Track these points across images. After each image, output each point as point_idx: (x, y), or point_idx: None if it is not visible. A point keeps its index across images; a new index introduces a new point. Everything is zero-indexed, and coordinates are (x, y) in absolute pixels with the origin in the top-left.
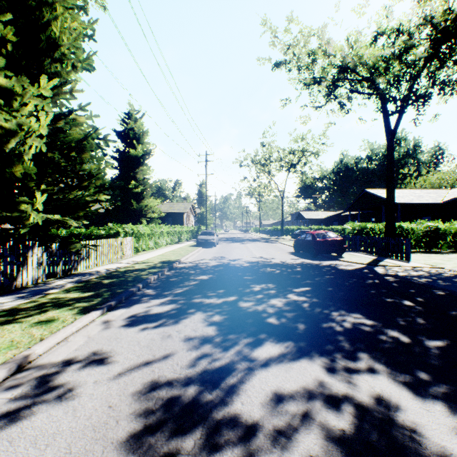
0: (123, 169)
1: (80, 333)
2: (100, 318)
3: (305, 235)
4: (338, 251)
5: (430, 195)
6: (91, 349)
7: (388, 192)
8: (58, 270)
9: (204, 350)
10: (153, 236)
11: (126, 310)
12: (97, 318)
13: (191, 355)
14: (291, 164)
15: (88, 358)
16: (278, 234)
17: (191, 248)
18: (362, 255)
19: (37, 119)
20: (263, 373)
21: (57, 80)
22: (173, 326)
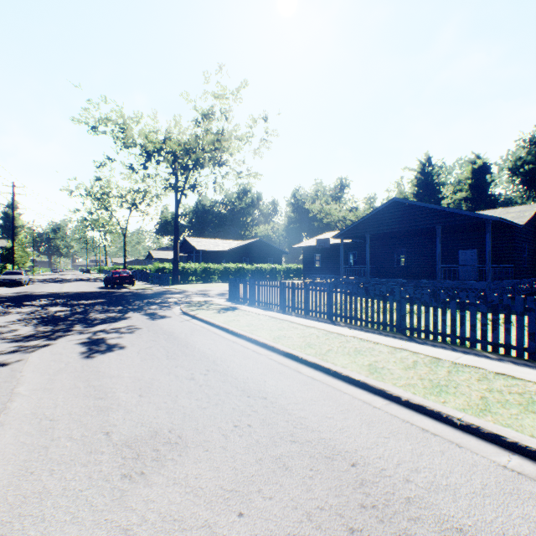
0: None
1: None
2: None
3: (110, 273)
4: (129, 283)
5: (226, 245)
6: None
7: (174, 244)
8: None
9: None
10: None
11: None
12: None
13: None
14: (134, 203)
15: None
16: None
17: None
18: (149, 286)
19: None
20: (20, 309)
21: None
22: None
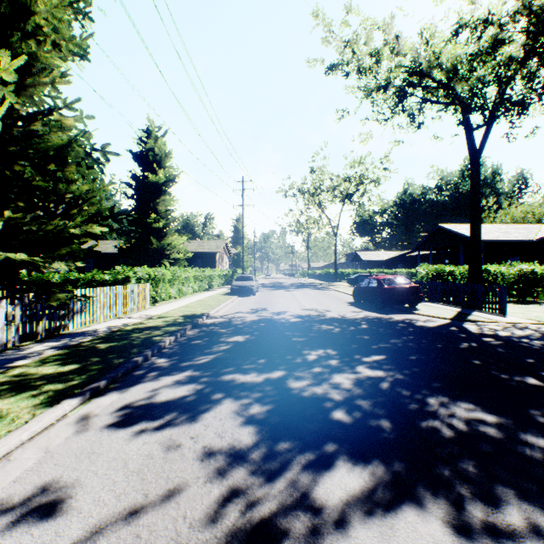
0: (141, 199)
1: (35, 443)
2: (76, 411)
3: (369, 280)
4: (412, 302)
5: (520, 231)
6: (40, 479)
7: (472, 226)
8: (39, 330)
9: (234, 481)
10: (175, 282)
11: (119, 396)
12: (72, 411)
13: (211, 493)
14: (347, 194)
15: (28, 503)
16: (331, 279)
17: (224, 297)
18: (441, 307)
19: (3, 119)
20: (340, 541)
21: (24, 58)
22: (187, 427)
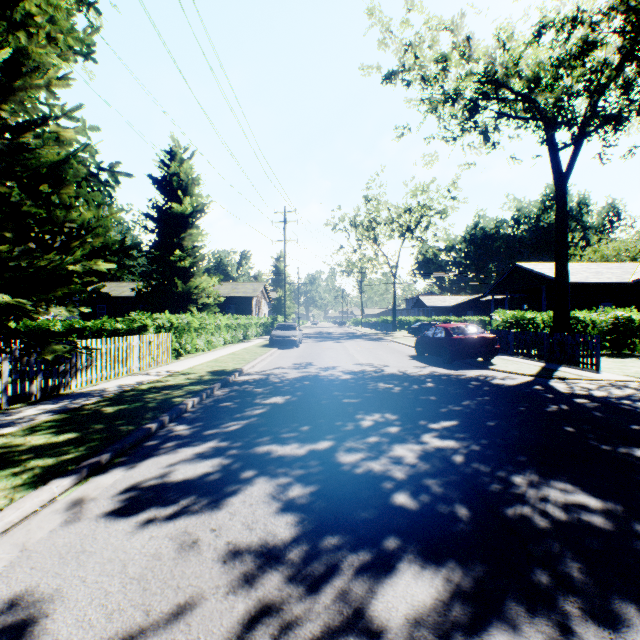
0: (164, 233)
1: (9, 538)
2: (68, 494)
3: (435, 330)
4: (487, 355)
5: (613, 271)
6: (9, 590)
7: (557, 265)
8: (34, 390)
9: (265, 591)
10: (203, 332)
11: (124, 474)
12: (62, 494)
13: (234, 610)
14: (407, 228)
15: None
16: (389, 328)
17: (261, 350)
18: (522, 361)
19: None
20: None
21: (8, 51)
22: (208, 516)
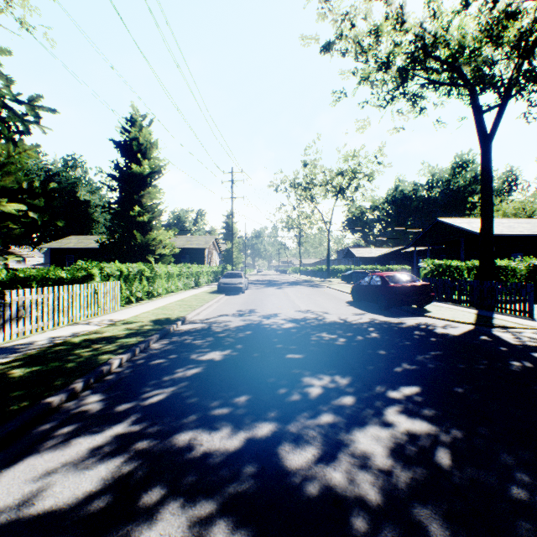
0: (125, 191)
1: None
2: None
3: (371, 278)
4: (422, 302)
5: (523, 225)
6: None
7: (483, 218)
8: None
9: None
10: (155, 279)
11: None
12: None
13: None
14: (340, 189)
15: None
16: (324, 276)
17: (209, 296)
18: (454, 308)
19: None
20: None
21: None
22: None
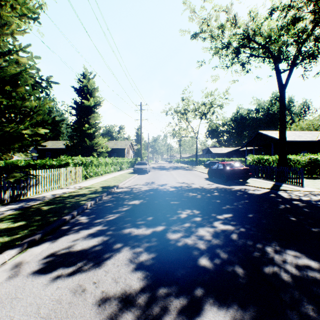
0: (80, 116)
1: None
2: (13, 259)
3: (218, 165)
4: (245, 178)
5: (307, 135)
6: None
7: (280, 132)
8: (6, 197)
9: None
10: (99, 166)
11: (48, 246)
12: (10, 259)
13: None
14: (203, 113)
15: None
16: (194, 164)
17: (129, 175)
18: (262, 181)
19: None
20: None
21: None
22: (92, 273)
